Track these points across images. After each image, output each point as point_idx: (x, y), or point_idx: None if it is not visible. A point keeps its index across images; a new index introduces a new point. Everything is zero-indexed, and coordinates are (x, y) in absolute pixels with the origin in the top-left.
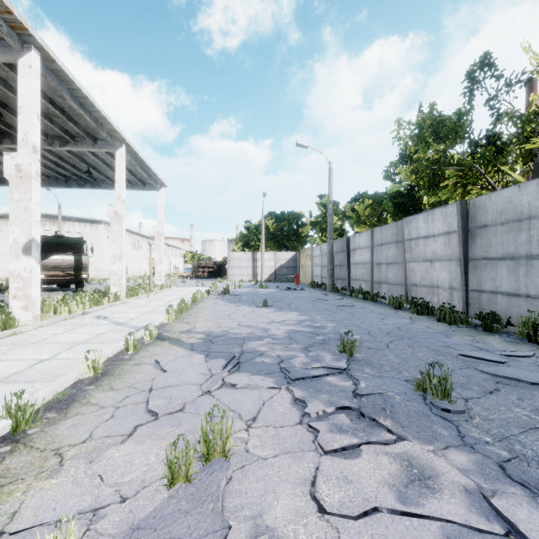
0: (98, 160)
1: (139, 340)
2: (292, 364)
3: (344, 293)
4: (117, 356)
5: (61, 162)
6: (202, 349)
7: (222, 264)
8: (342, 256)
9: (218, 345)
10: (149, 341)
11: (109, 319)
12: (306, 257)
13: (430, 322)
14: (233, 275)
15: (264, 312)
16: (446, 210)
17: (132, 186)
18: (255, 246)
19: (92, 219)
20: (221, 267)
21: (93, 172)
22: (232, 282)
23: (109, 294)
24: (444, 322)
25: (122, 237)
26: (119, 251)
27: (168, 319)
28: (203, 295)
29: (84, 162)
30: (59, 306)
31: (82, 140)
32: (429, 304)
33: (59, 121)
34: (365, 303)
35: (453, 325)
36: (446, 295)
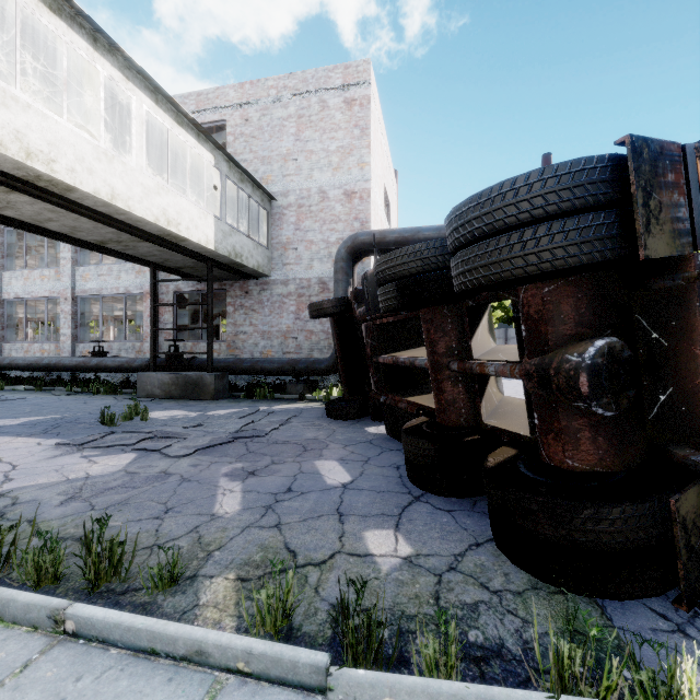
0: None
1: None
2: None
3: None
4: None
5: None
6: None
7: None
8: None
9: None
10: None
11: None
12: None
13: None
14: None
15: None
16: None
17: None
18: None
19: None
20: None
21: None
22: None
23: None
24: None
25: None
26: None
27: None
28: None
29: None
30: None
31: None
32: None
33: None
34: None
35: None
36: None
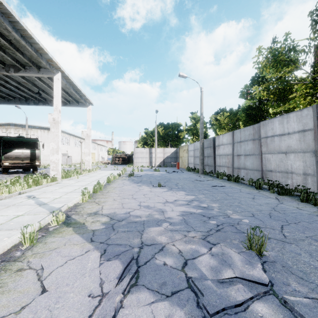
0: (44, 84)
1: (46, 226)
2: (199, 269)
3: (212, 175)
4: (8, 253)
5: (20, 86)
6: (101, 241)
7: (130, 155)
8: (209, 150)
9: (118, 233)
10: (54, 227)
11: (37, 199)
12: (183, 151)
13: (295, 202)
14: (137, 163)
15: (158, 191)
16: (302, 113)
17: (70, 104)
18: (151, 144)
19: (48, 127)
20: (130, 157)
21: (43, 94)
22: (136, 167)
23: (48, 177)
24: (306, 202)
25: (58, 136)
26: (56, 146)
27: (82, 200)
28: (115, 177)
29: (35, 86)
30: (1, 188)
31: (30, 68)
32: (283, 185)
33: (10, 52)
34: (230, 183)
35: (317, 206)
36: (300, 179)
